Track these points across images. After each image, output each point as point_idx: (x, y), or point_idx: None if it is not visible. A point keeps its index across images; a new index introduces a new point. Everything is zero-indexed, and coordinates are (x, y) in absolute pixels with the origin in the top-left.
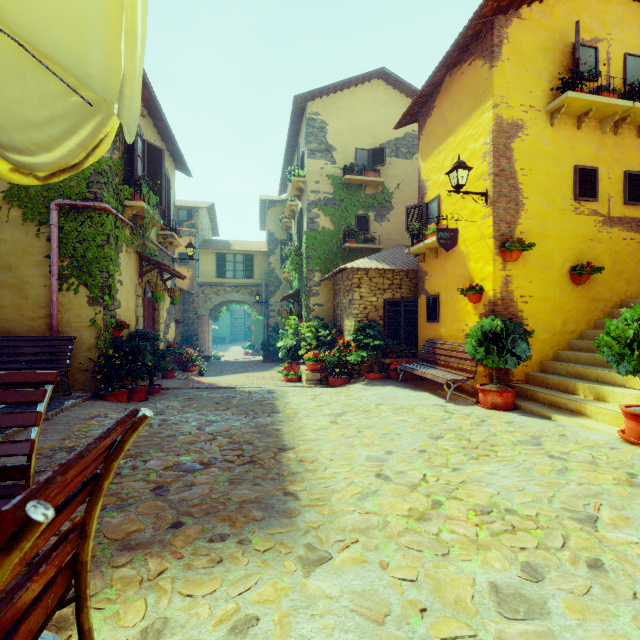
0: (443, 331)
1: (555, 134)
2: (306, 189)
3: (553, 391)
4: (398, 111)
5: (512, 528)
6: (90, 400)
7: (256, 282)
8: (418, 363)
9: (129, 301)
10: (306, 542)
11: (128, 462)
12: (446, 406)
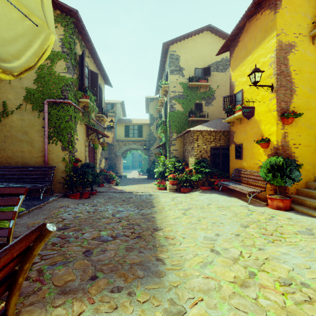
0: (245, 164)
1: (315, 49)
2: (169, 90)
3: (315, 200)
4: (218, 47)
5: (309, 299)
6: (62, 197)
7: (144, 139)
8: (230, 181)
9: (81, 148)
10: (169, 297)
11: (74, 234)
12: (248, 206)
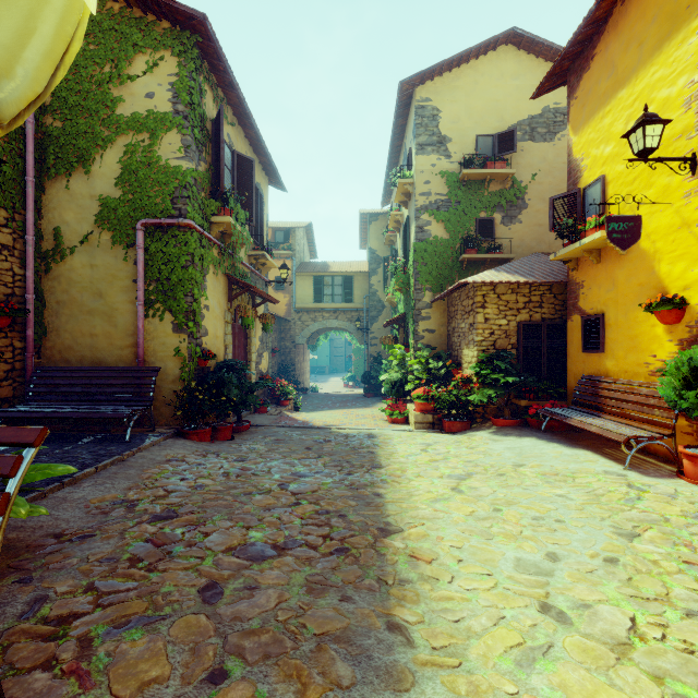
0: (610, 364)
1: None
2: (414, 192)
3: None
4: (534, 81)
5: None
6: (172, 438)
7: (356, 306)
8: (570, 408)
9: (217, 328)
10: None
11: (186, 533)
12: (627, 476)
